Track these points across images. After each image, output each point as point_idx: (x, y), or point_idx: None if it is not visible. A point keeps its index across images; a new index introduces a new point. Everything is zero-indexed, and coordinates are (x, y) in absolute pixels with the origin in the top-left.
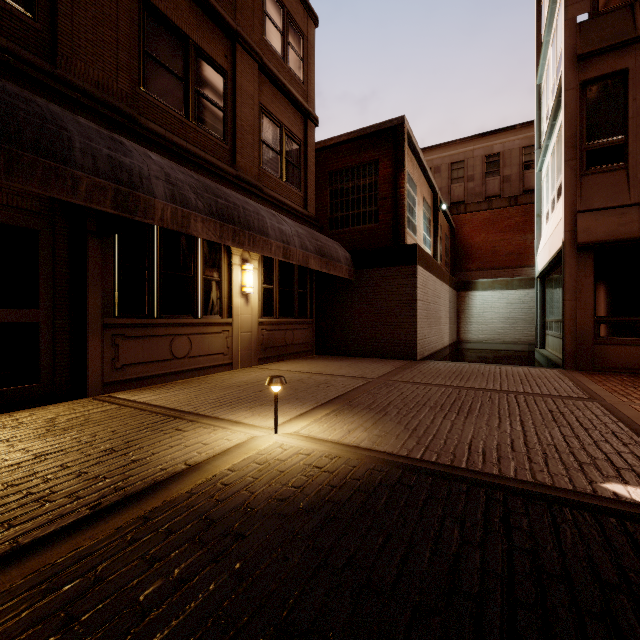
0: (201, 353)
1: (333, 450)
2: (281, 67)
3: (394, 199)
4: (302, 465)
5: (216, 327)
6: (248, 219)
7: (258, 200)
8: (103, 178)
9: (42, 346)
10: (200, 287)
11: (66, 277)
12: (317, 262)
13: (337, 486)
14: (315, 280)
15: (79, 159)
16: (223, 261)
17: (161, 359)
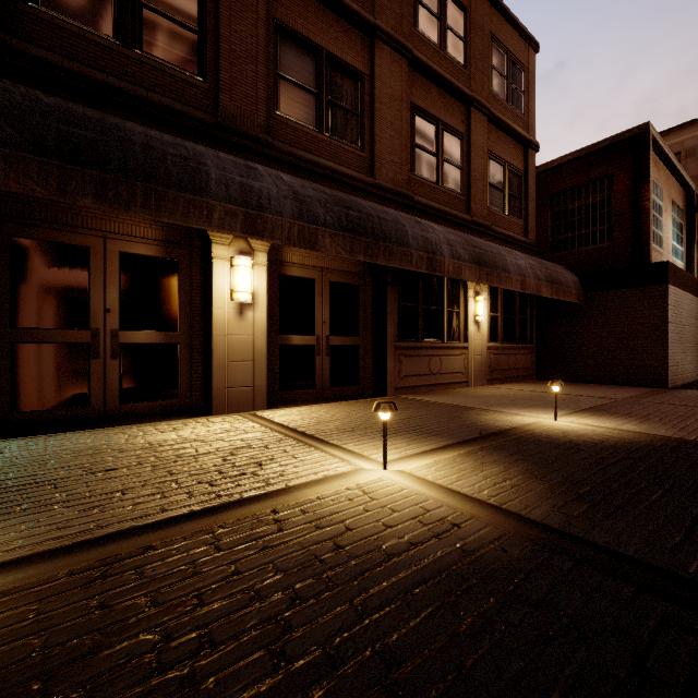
0: (447, 371)
1: (611, 431)
2: (505, 109)
3: (634, 214)
4: (592, 434)
5: (457, 350)
6: (494, 260)
7: (488, 238)
8: (422, 251)
9: (360, 361)
10: (445, 318)
11: (370, 315)
12: (548, 290)
13: (628, 442)
14: (535, 306)
15: (411, 242)
16: (460, 295)
17: (423, 374)
